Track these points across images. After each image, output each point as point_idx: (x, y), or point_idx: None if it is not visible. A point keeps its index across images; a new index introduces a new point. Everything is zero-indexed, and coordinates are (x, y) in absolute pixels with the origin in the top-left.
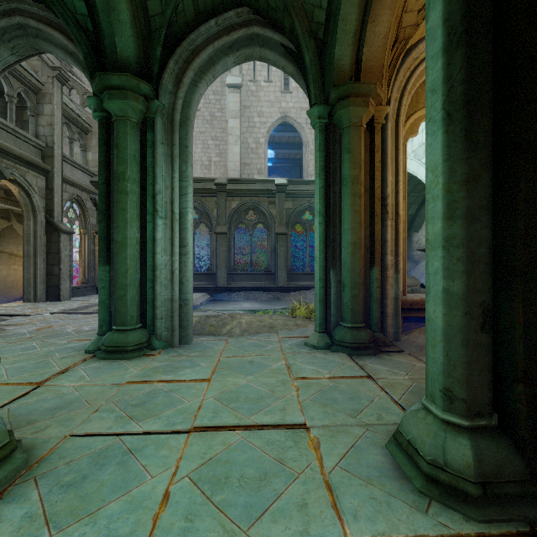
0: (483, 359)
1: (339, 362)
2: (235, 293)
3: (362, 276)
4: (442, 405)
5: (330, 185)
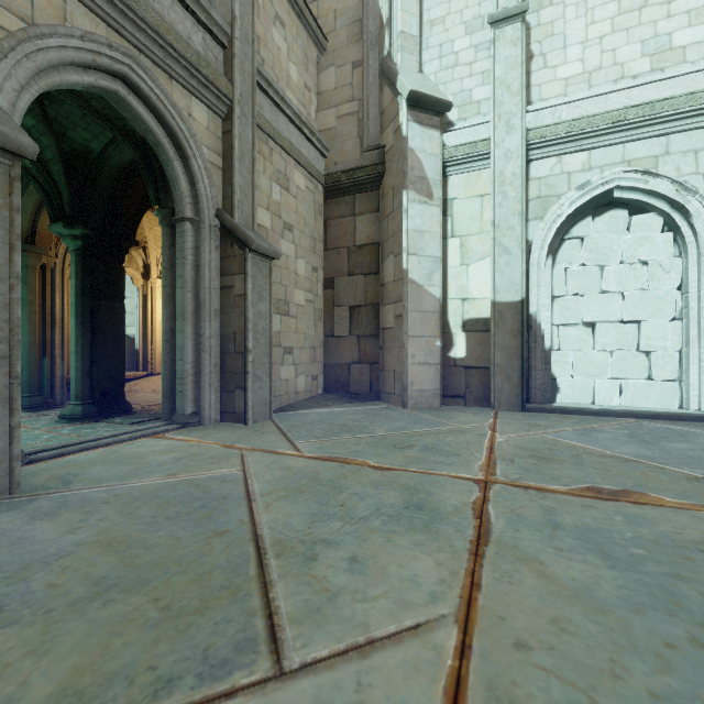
0: (87, 385)
1: (22, 414)
2: None
3: (37, 363)
4: (75, 400)
5: None
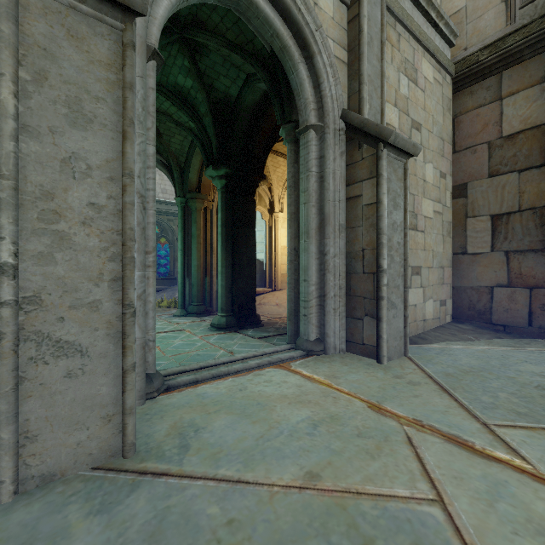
0: (229, 300)
1: (192, 319)
2: None
3: (201, 281)
4: (221, 312)
5: (186, 235)
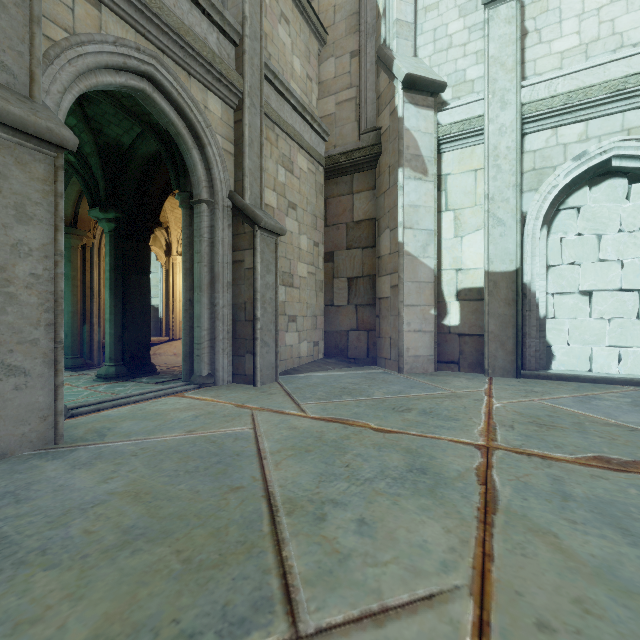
0: (119, 349)
1: (67, 373)
2: None
3: (79, 330)
4: (109, 362)
5: None
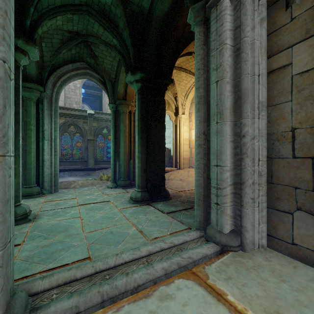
0: (144, 178)
1: (119, 190)
2: (62, 172)
3: (127, 163)
4: (137, 188)
5: (116, 130)
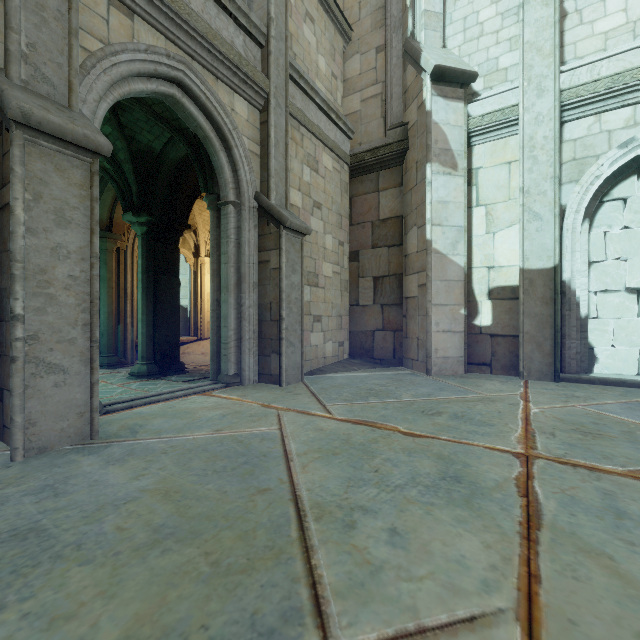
0: (151, 348)
1: (103, 371)
2: None
3: (113, 329)
4: (141, 360)
5: None
